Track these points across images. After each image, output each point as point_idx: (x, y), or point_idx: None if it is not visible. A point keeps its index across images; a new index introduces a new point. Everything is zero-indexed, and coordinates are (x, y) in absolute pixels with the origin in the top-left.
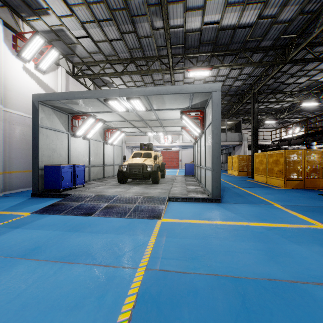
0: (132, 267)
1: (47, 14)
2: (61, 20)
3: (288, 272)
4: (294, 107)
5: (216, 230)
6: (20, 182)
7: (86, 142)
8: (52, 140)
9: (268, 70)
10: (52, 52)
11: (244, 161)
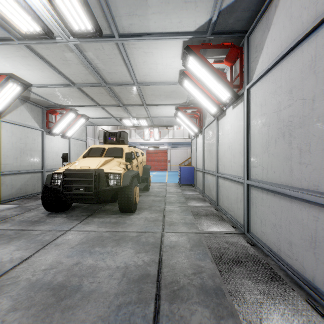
0: None
1: None
2: None
3: None
4: None
5: None
6: None
7: None
8: None
9: None
10: None
11: None
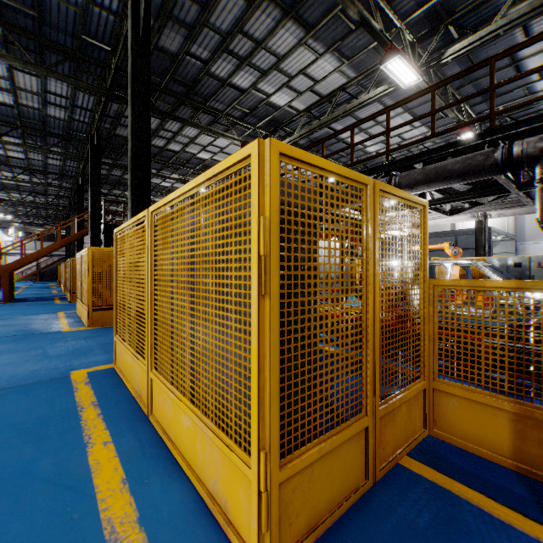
0: None
1: None
2: None
3: None
4: None
5: None
6: None
7: None
8: None
9: None
10: None
11: None
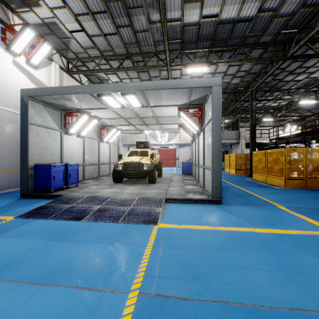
0: (122, 291)
1: (38, 5)
2: (54, 13)
3: (312, 298)
4: (291, 105)
5: (219, 239)
6: (10, 182)
7: (80, 140)
8: (43, 137)
9: (267, 67)
10: (44, 46)
11: (241, 159)
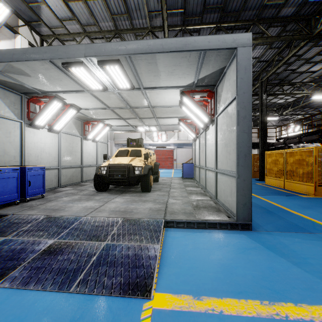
0: None
1: None
2: None
3: None
4: (298, 102)
5: None
6: None
7: (53, 136)
8: None
9: (281, 53)
10: None
11: None
